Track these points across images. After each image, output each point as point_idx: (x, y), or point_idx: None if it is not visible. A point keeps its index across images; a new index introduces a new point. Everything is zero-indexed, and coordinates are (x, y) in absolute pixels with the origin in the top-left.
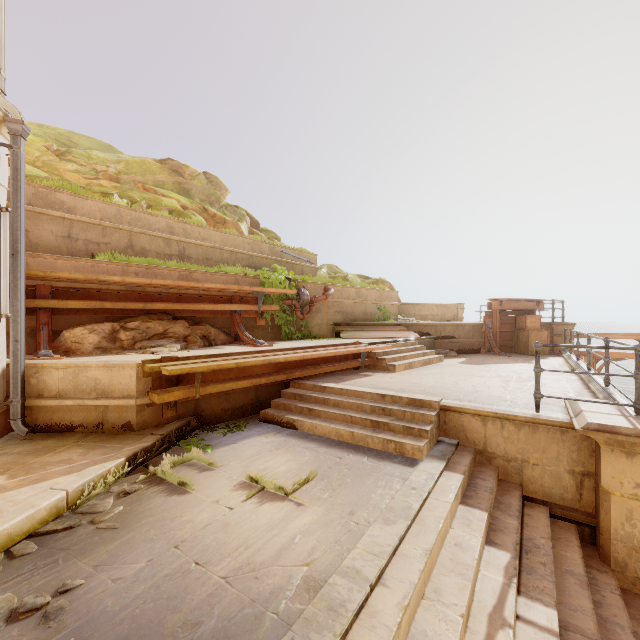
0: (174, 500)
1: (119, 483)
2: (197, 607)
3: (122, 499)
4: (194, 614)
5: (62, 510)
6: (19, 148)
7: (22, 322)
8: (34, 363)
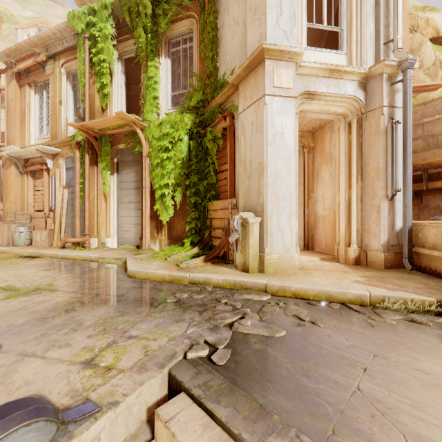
0: (435, 345)
1: (422, 315)
2: (321, 374)
3: (405, 321)
4: (315, 374)
5: (365, 303)
6: (406, 77)
7: (409, 193)
8: (419, 222)
